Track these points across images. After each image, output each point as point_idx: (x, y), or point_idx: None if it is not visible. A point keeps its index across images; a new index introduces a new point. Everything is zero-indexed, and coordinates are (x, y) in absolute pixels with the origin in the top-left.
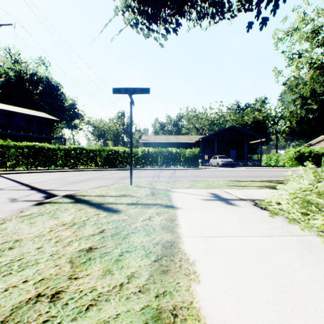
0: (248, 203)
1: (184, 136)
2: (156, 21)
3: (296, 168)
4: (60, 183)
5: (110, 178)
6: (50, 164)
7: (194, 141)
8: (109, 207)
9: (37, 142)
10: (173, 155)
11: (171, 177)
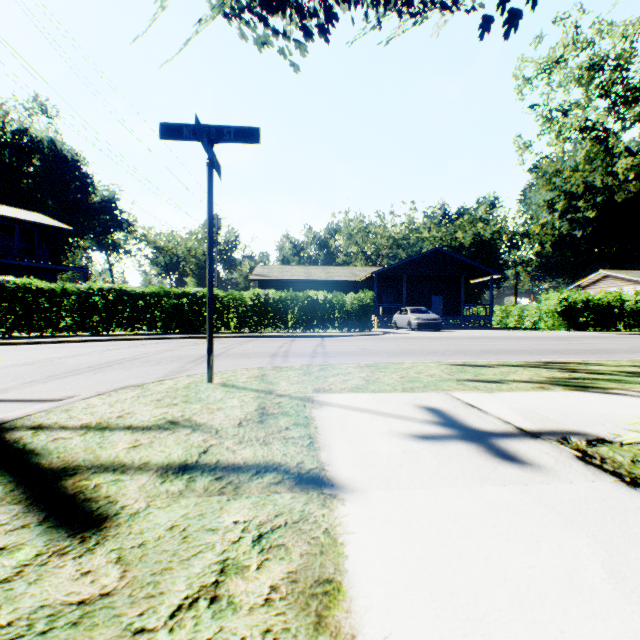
0: (559, 453)
1: (341, 269)
2: (281, 2)
3: (564, 333)
4: (30, 374)
5: (171, 359)
6: (44, 325)
7: (361, 278)
8: (83, 492)
9: (23, 276)
10: (320, 306)
11: (315, 356)
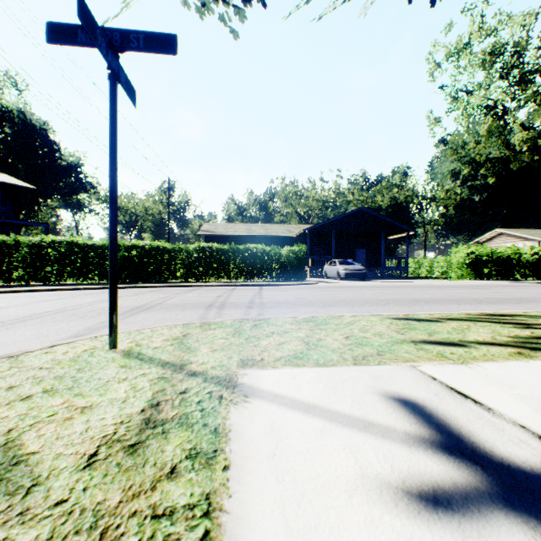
0: None
1: (278, 226)
2: None
3: (473, 282)
4: None
5: (99, 311)
6: None
7: (295, 234)
8: None
9: None
10: (259, 258)
11: (251, 307)
